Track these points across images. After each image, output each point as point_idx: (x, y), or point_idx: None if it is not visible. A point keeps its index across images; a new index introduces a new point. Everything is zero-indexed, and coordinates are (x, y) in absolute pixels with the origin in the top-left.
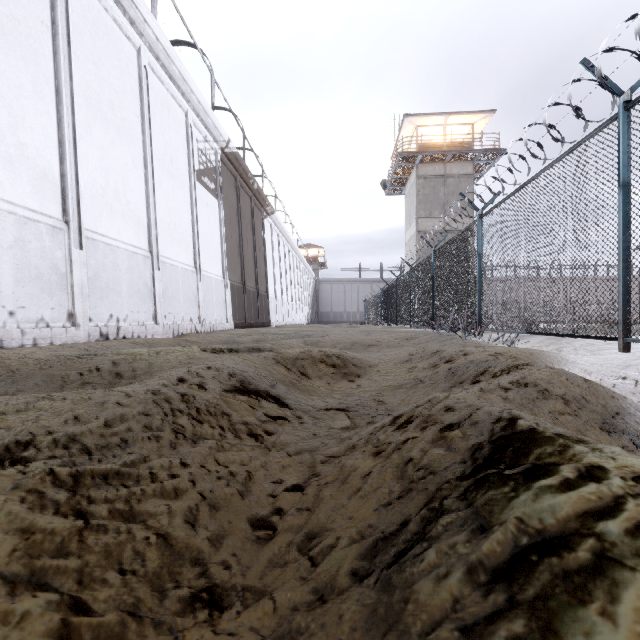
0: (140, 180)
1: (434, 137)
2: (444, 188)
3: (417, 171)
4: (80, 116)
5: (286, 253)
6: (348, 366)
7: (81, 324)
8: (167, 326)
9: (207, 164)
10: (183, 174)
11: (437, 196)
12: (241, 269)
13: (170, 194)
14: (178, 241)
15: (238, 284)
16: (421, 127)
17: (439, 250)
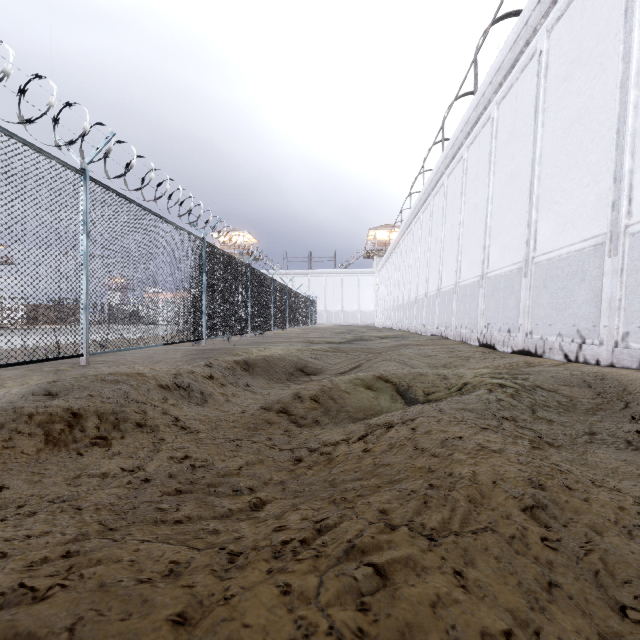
0: None
1: None
2: None
3: None
4: None
5: None
6: None
7: None
8: None
9: None
10: None
11: None
12: None
13: None
14: None
15: None
16: None
17: None
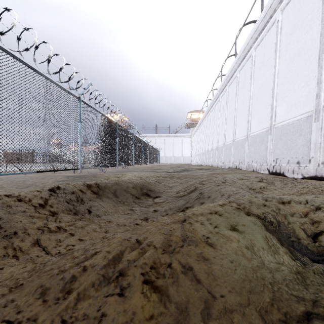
0: None
1: None
2: None
3: None
4: None
5: None
6: None
7: None
8: None
9: None
10: None
11: None
12: None
13: None
14: None
15: None
16: None
17: None
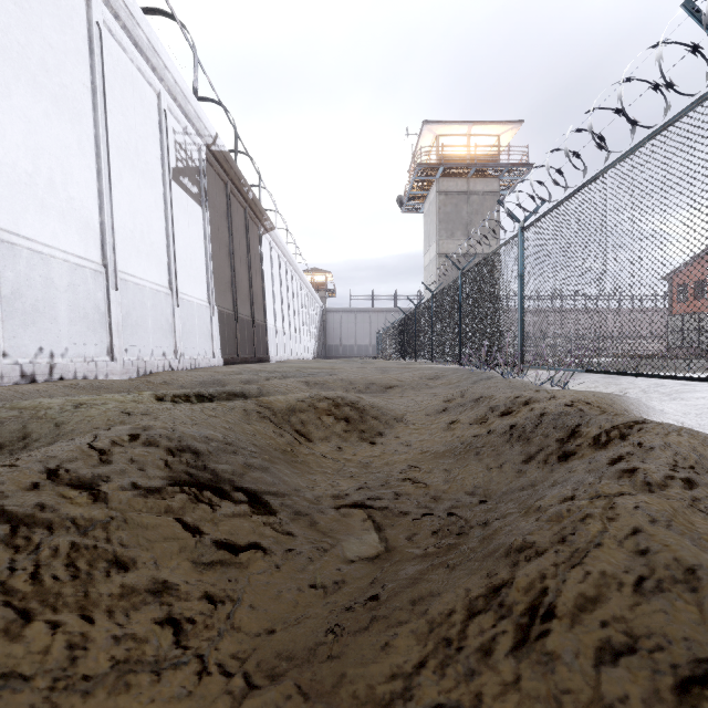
0: (89, 170)
1: (456, 149)
2: (467, 206)
3: (438, 186)
4: None
5: (288, 277)
6: (366, 419)
7: None
8: (129, 363)
9: (188, 162)
10: (154, 170)
11: (460, 215)
12: (232, 293)
13: (135, 193)
14: (146, 254)
15: (228, 311)
16: (442, 137)
17: (468, 272)
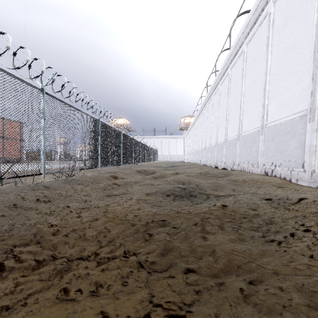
0: (310, 52)
1: None
2: None
3: None
4: (273, 70)
5: None
6: None
7: (259, 166)
8: None
9: None
10: None
11: None
12: None
13: None
14: None
15: None
16: None
17: None
